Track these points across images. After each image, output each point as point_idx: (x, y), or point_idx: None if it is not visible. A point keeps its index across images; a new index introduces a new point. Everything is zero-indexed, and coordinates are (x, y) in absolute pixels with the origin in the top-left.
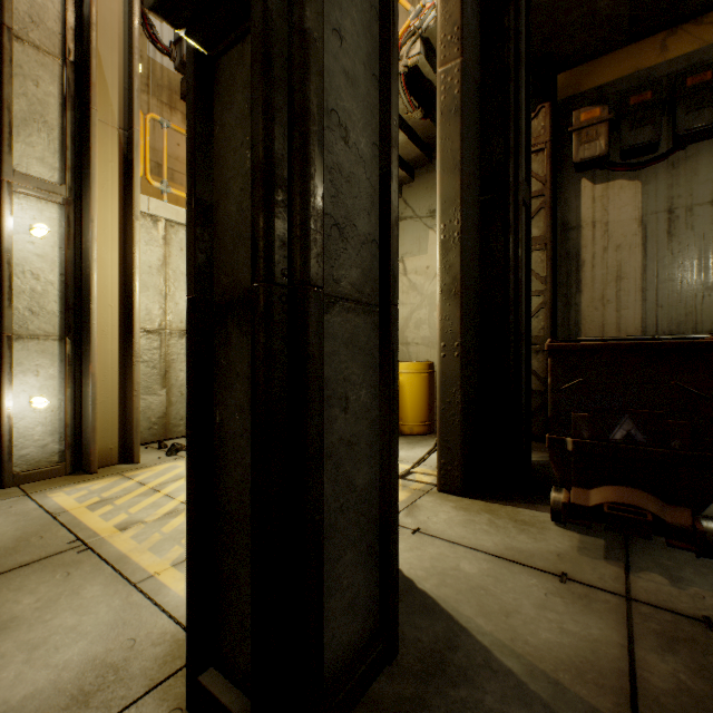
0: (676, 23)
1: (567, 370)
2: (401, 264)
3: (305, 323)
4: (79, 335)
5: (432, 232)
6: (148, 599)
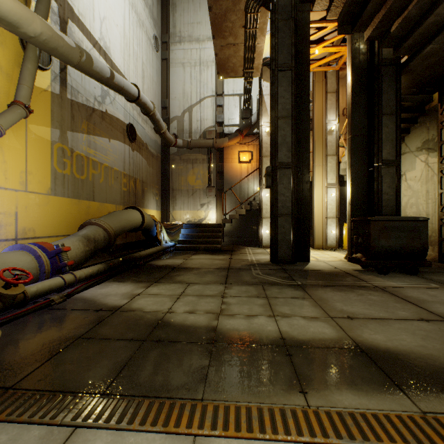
0: None
1: (354, 225)
2: (404, 176)
3: (275, 219)
4: None
5: (417, 158)
6: None
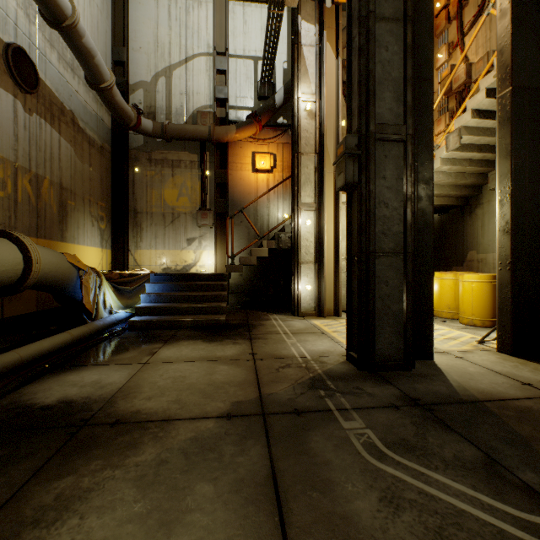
0: None
1: None
2: None
3: (369, 262)
4: (320, 261)
5: None
6: (339, 345)
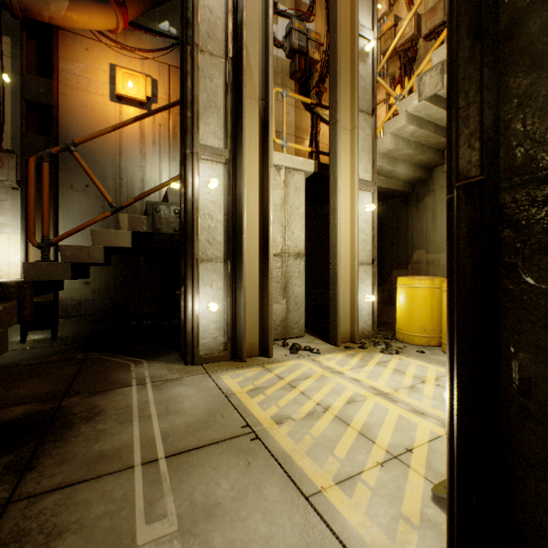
0: None
1: None
2: None
3: None
4: (234, 258)
5: None
6: (326, 525)
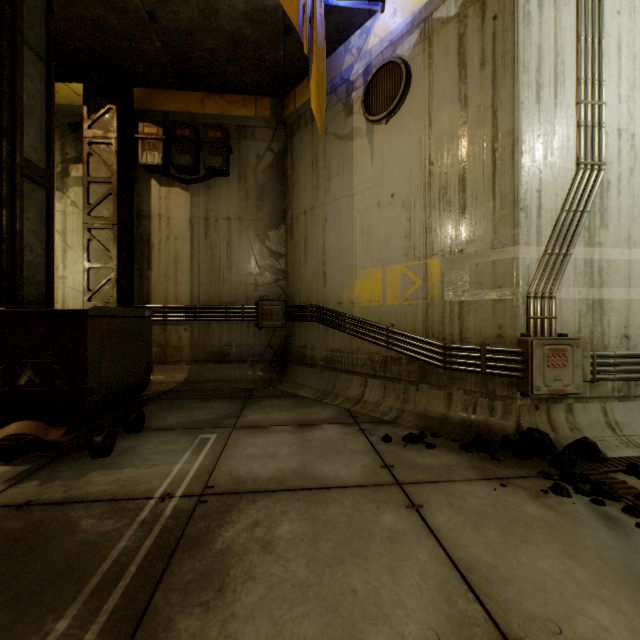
0: (209, 91)
1: None
2: None
3: None
4: None
5: None
6: None
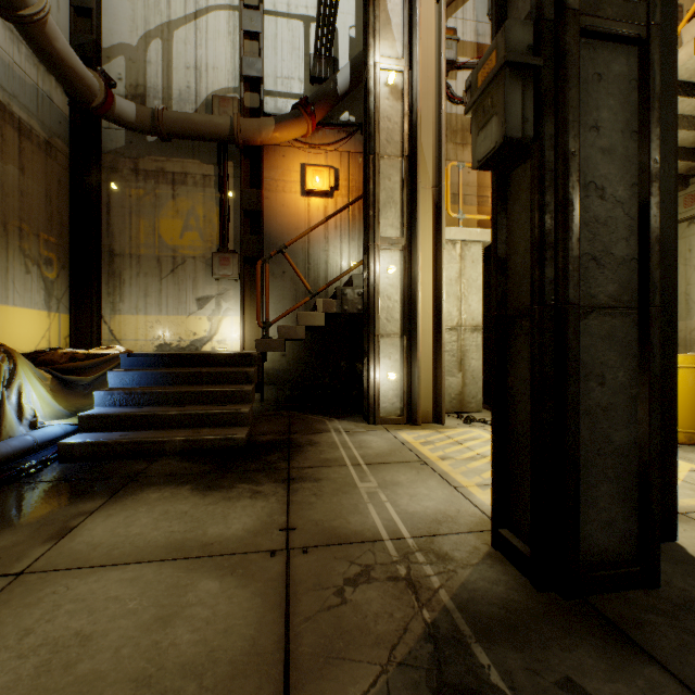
0: None
1: None
2: None
3: (565, 328)
4: (410, 334)
5: None
6: (463, 496)
